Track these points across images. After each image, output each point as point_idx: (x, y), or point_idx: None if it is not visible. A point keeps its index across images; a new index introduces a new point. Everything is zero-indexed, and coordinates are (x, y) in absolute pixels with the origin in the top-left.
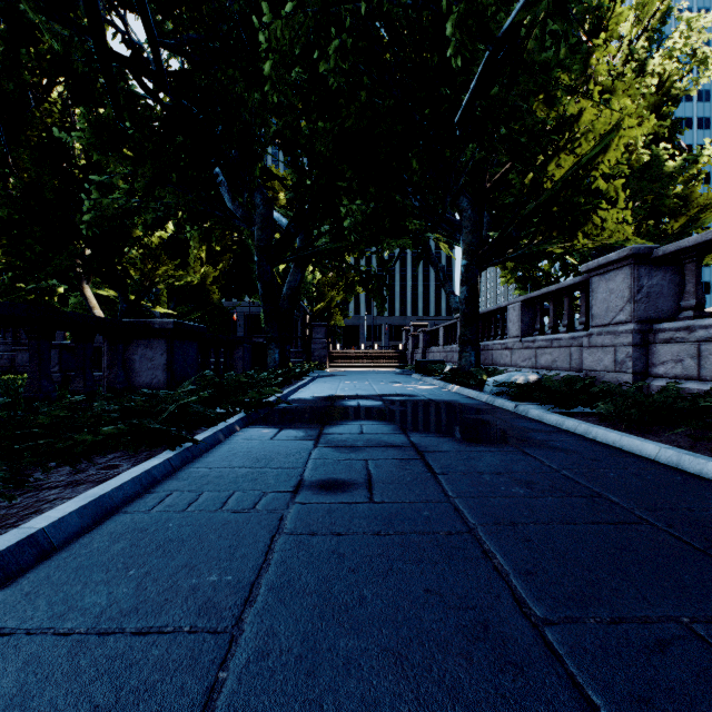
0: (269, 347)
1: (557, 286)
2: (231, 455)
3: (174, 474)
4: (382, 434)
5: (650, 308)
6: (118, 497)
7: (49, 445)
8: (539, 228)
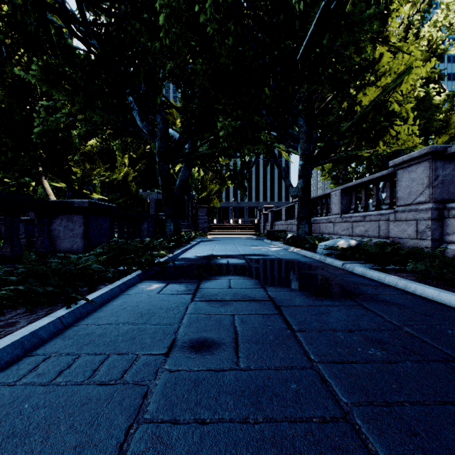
0: (167, 221)
1: (369, 178)
2: (121, 310)
3: (63, 331)
4: (245, 288)
5: (444, 192)
6: None
7: None
8: (352, 139)
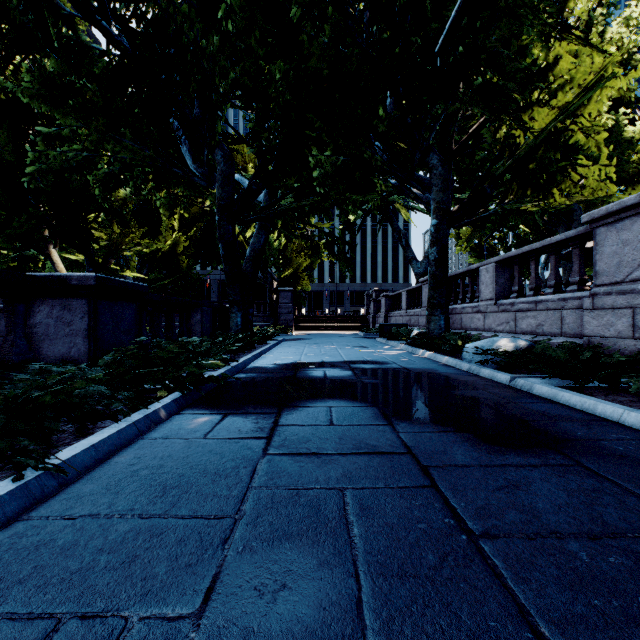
0: (231, 311)
1: (543, 243)
2: (127, 477)
3: None
4: (359, 426)
5: None
6: None
7: None
8: (510, 187)
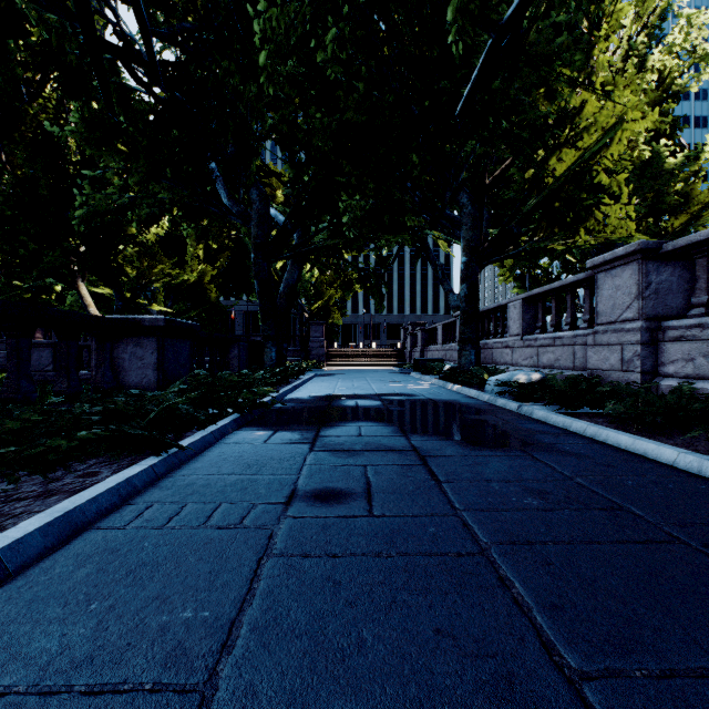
0: (266, 346)
1: (560, 283)
2: (221, 460)
3: (157, 482)
4: (381, 436)
5: (658, 305)
6: (91, 511)
7: (16, 453)
8: (539, 225)
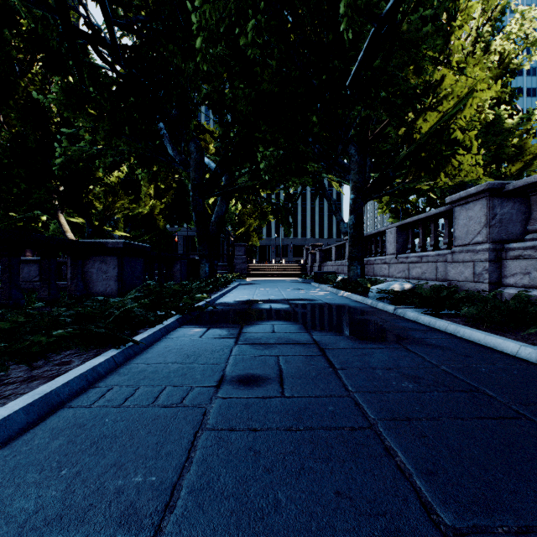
0: (201, 262)
1: (426, 214)
2: (167, 352)
3: (116, 369)
4: (290, 333)
5: (502, 231)
6: (64, 393)
7: (6, 347)
8: (409, 170)
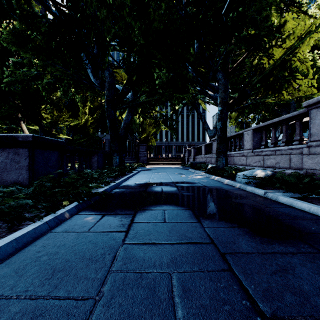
0: (113, 155)
1: (279, 118)
2: (32, 261)
3: None
4: (181, 223)
5: None
6: None
7: None
8: (259, 90)
